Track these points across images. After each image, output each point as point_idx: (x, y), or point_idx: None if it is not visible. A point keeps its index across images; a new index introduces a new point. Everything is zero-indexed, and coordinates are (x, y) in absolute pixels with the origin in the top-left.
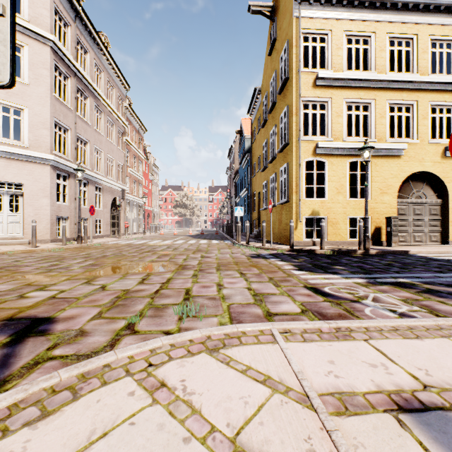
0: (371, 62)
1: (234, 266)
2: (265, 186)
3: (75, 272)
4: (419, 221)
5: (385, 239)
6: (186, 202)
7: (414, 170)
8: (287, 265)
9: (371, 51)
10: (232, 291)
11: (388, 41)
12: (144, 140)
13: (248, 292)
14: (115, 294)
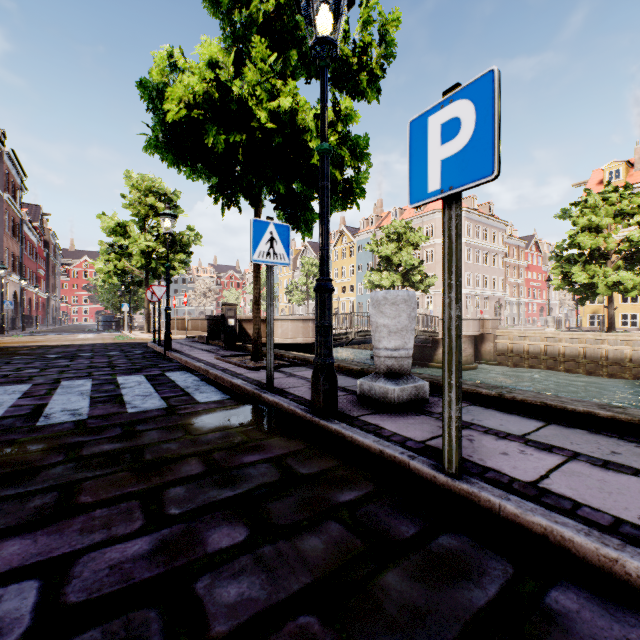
0: None
1: None
2: None
3: None
4: None
5: None
6: None
7: None
8: None
9: None
10: None
11: None
12: (534, 235)
13: None
14: None
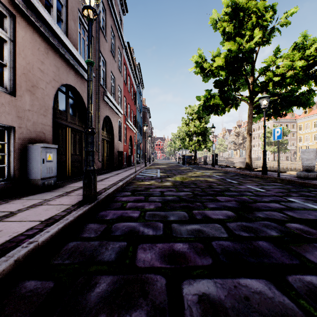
0: (309, 127)
1: None
2: None
3: None
4: None
5: None
6: None
7: None
8: None
9: (309, 125)
10: None
11: (312, 122)
12: None
13: None
14: None
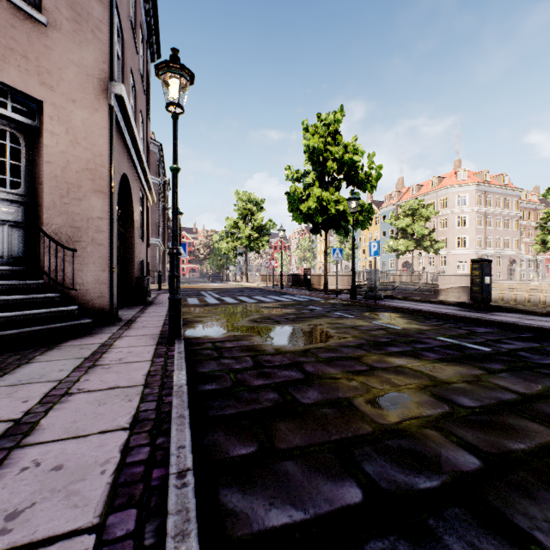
0: None
1: None
2: None
3: None
4: None
5: None
6: None
7: None
8: None
9: None
10: None
11: None
12: None
13: None
14: None
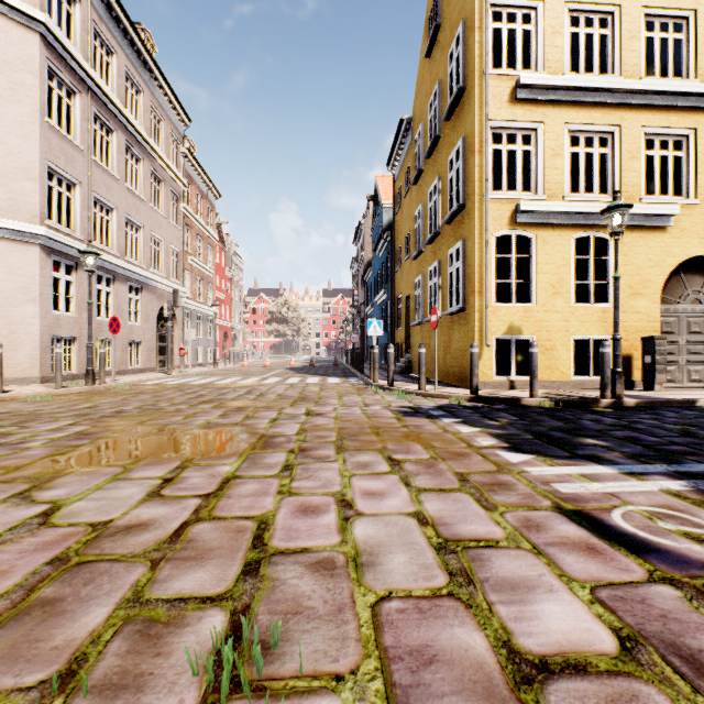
0: (614, 59)
1: (372, 439)
2: (420, 285)
3: (24, 459)
4: (698, 344)
5: (638, 377)
6: (287, 314)
7: (691, 253)
8: (481, 437)
9: (613, 40)
10: (377, 529)
11: (643, 21)
12: (218, 214)
13: (421, 535)
14: (61, 543)
